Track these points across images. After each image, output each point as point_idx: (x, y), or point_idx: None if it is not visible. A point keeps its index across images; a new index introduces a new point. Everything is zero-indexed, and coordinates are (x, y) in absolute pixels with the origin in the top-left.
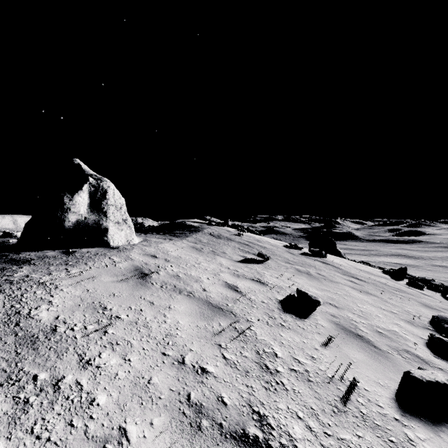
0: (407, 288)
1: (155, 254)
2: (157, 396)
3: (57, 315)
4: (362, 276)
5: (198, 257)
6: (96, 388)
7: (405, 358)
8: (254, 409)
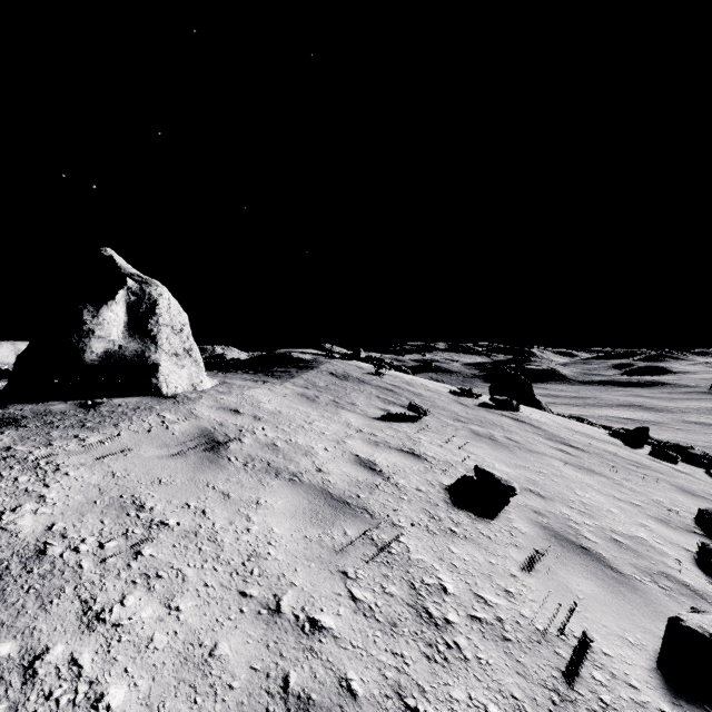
0: (651, 460)
1: (238, 407)
2: (226, 683)
3: (50, 522)
4: (578, 442)
5: (310, 413)
6: (108, 672)
7: (665, 589)
8: (408, 704)
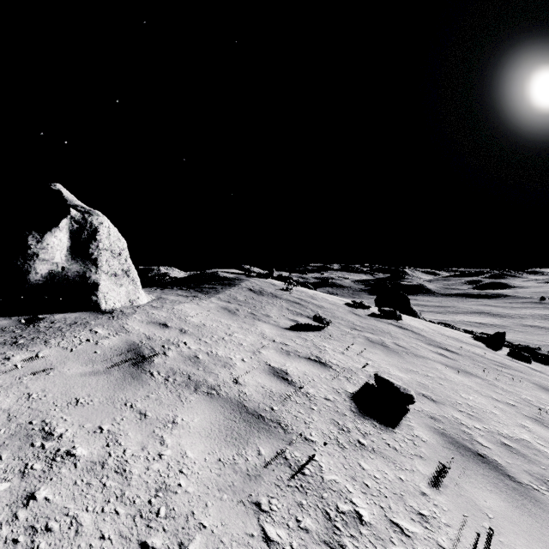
0: (511, 360)
1: (166, 321)
2: None
3: None
4: (451, 346)
5: (230, 325)
6: None
7: None
8: None
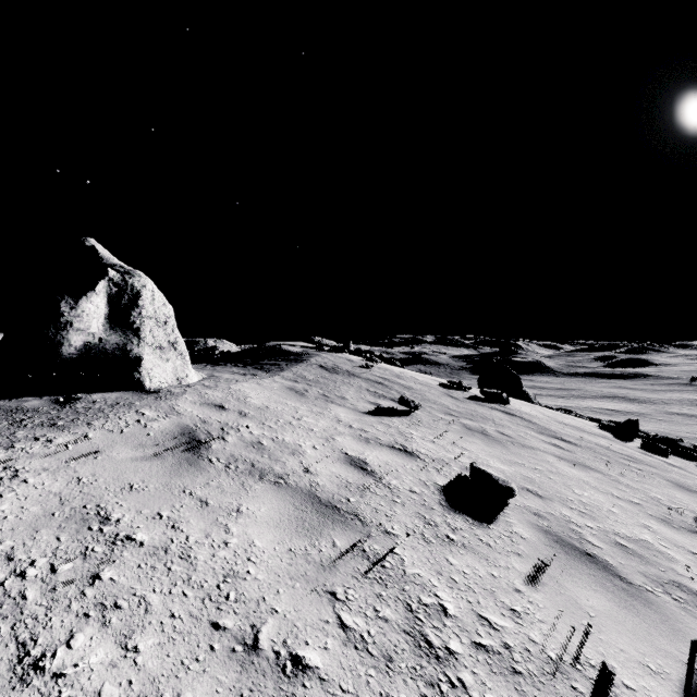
0: (643, 454)
1: (223, 403)
2: None
3: None
4: (569, 436)
5: (298, 408)
6: None
7: (679, 601)
8: None
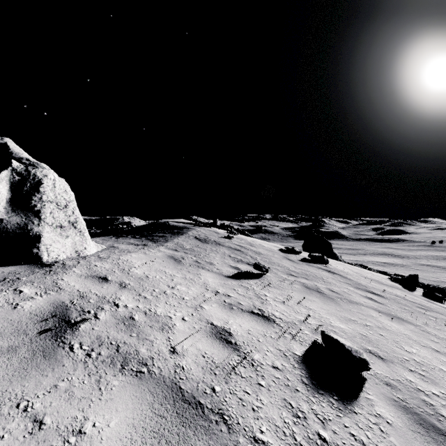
0: (428, 301)
1: (107, 274)
2: None
3: None
4: (376, 289)
5: (174, 275)
6: None
7: None
8: None
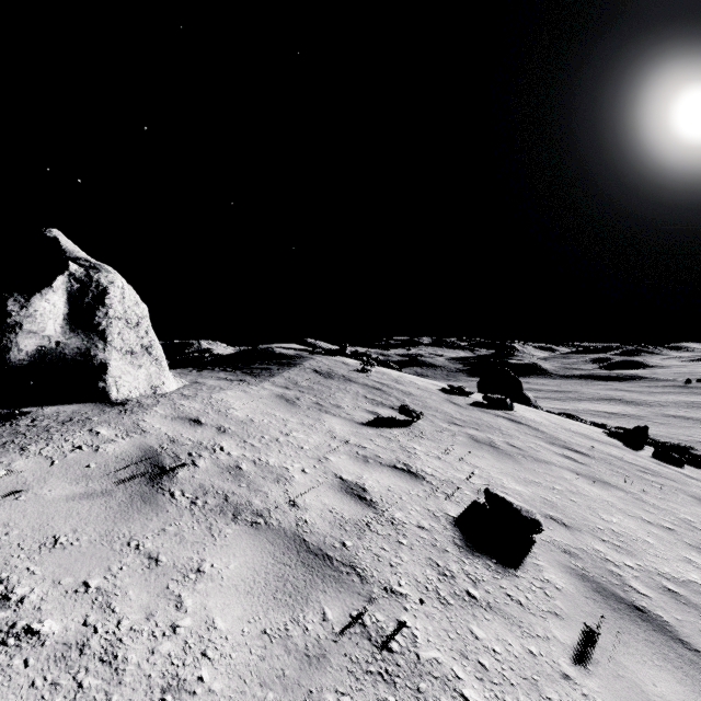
0: (658, 464)
1: (200, 416)
2: None
3: None
4: (580, 445)
5: (288, 420)
6: None
7: None
8: None
